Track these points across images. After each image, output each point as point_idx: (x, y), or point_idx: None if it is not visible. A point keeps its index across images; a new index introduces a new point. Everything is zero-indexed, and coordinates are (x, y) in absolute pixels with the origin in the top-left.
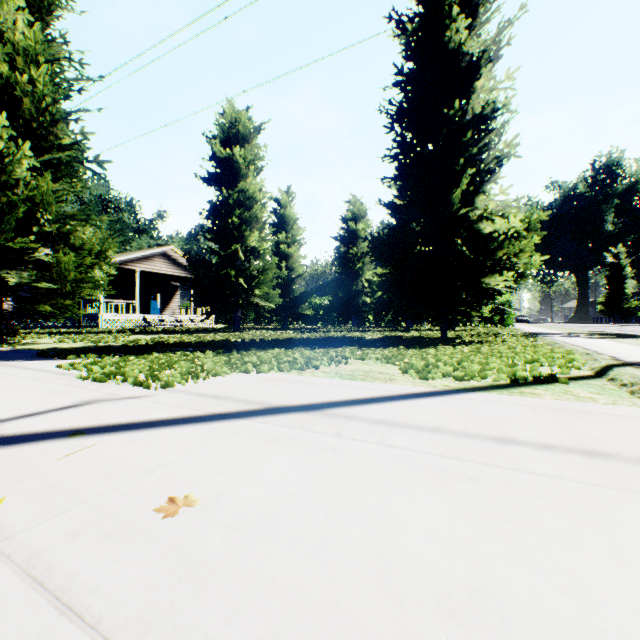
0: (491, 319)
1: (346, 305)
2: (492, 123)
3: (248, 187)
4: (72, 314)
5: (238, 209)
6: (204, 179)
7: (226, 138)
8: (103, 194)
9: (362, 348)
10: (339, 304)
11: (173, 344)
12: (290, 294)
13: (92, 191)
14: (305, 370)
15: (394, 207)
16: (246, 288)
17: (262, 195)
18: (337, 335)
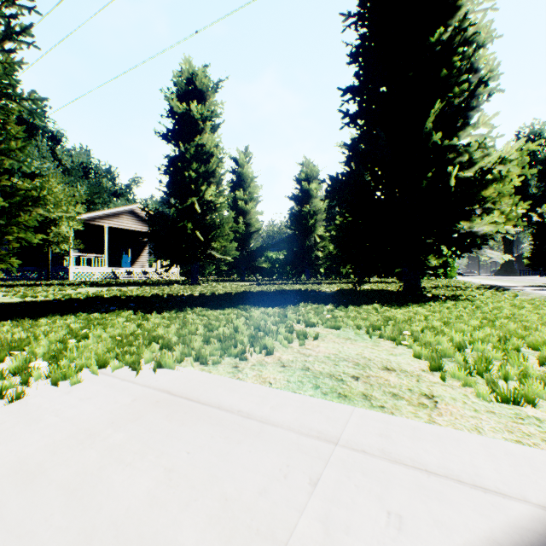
0: (435, 272)
1: (300, 259)
2: (467, 52)
3: (205, 143)
4: (9, 265)
5: (195, 164)
6: (162, 135)
7: (183, 94)
8: (84, 162)
9: (329, 307)
10: (293, 258)
11: (102, 300)
12: (247, 248)
13: (74, 159)
14: (247, 359)
15: (355, 150)
16: (203, 241)
17: (219, 150)
18: (293, 288)
